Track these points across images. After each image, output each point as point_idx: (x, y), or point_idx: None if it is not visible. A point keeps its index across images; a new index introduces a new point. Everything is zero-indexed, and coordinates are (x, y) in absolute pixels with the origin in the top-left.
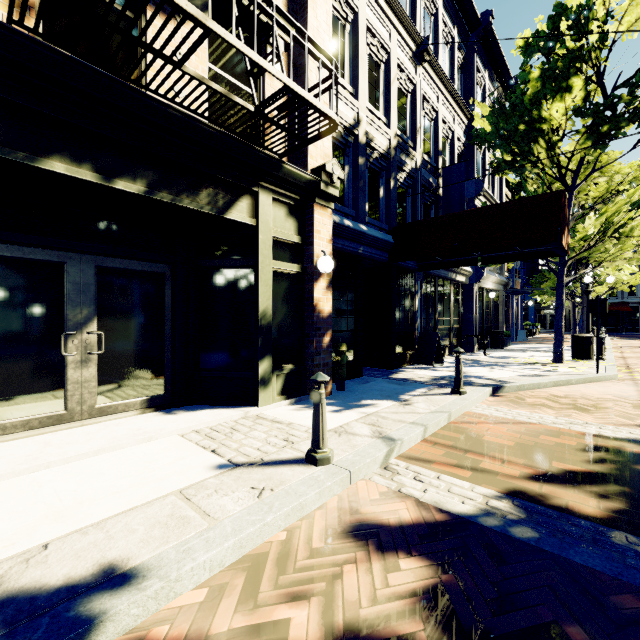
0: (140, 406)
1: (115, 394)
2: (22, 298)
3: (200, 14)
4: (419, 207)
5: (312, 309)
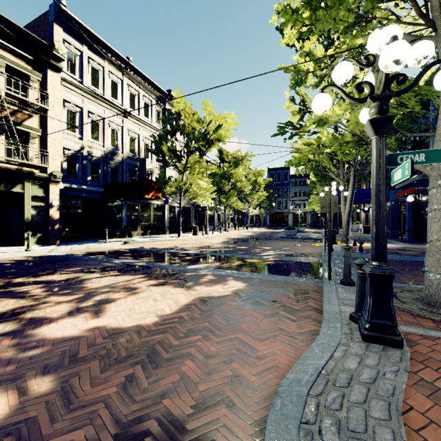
0: None
1: None
2: None
3: None
4: (125, 175)
5: (50, 217)
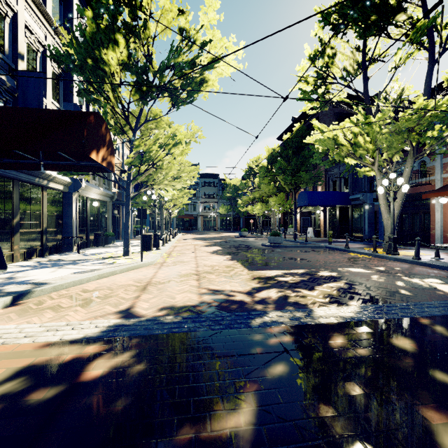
0: None
1: None
2: None
3: None
4: None
5: None
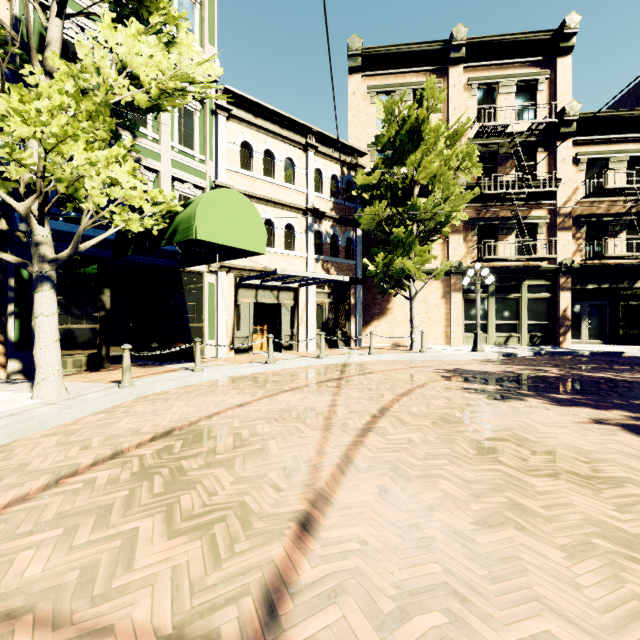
0: (599, 343)
1: (592, 338)
2: (572, 313)
3: (631, 254)
4: None
5: None
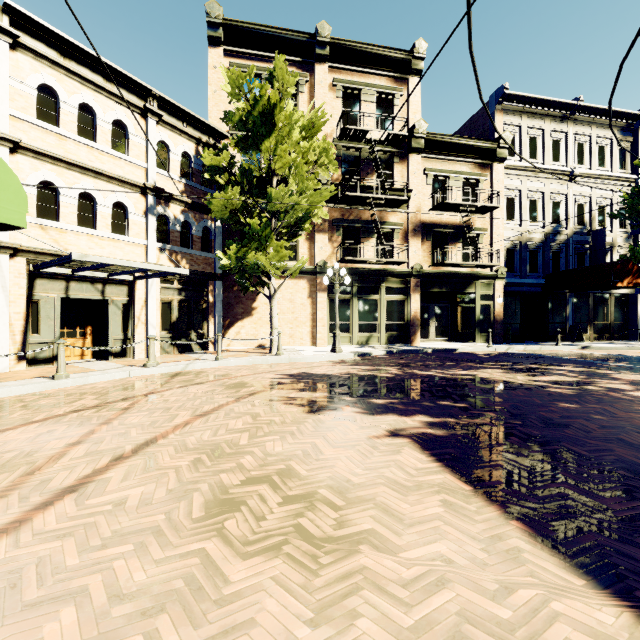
0: (443, 340)
1: (438, 337)
2: (422, 314)
3: (464, 263)
4: (570, 258)
5: (494, 315)
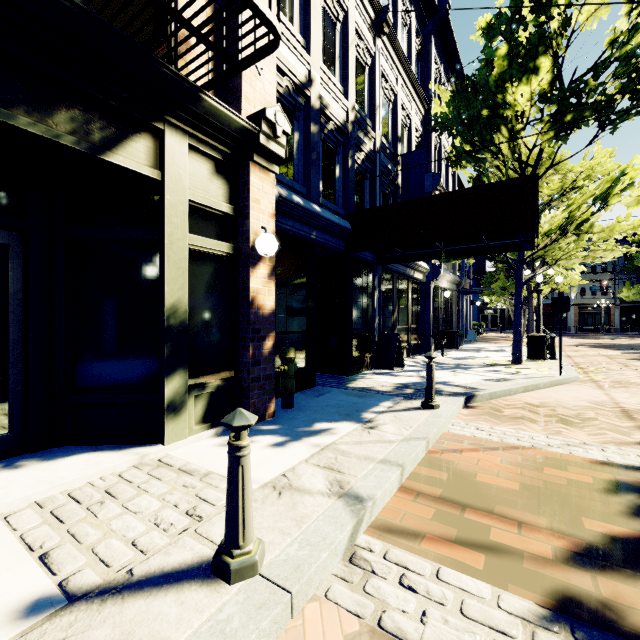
0: None
1: None
2: None
3: None
4: (378, 194)
5: (248, 304)
